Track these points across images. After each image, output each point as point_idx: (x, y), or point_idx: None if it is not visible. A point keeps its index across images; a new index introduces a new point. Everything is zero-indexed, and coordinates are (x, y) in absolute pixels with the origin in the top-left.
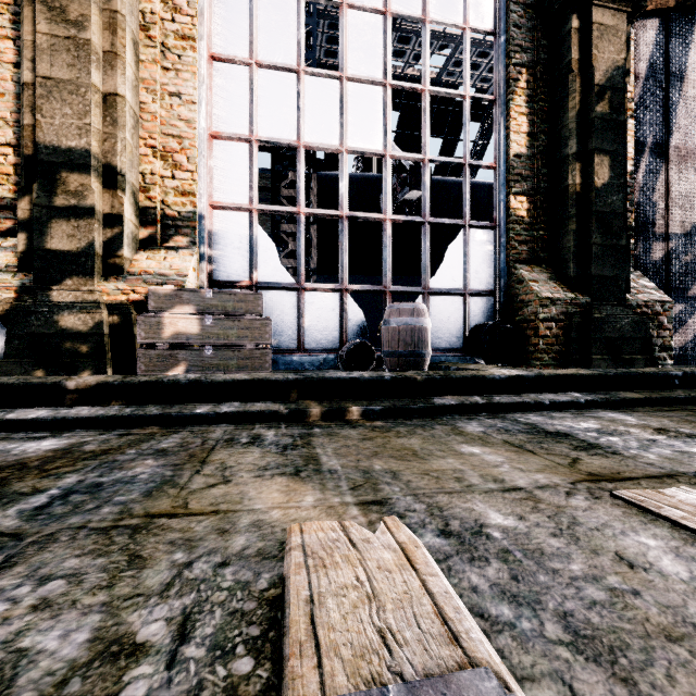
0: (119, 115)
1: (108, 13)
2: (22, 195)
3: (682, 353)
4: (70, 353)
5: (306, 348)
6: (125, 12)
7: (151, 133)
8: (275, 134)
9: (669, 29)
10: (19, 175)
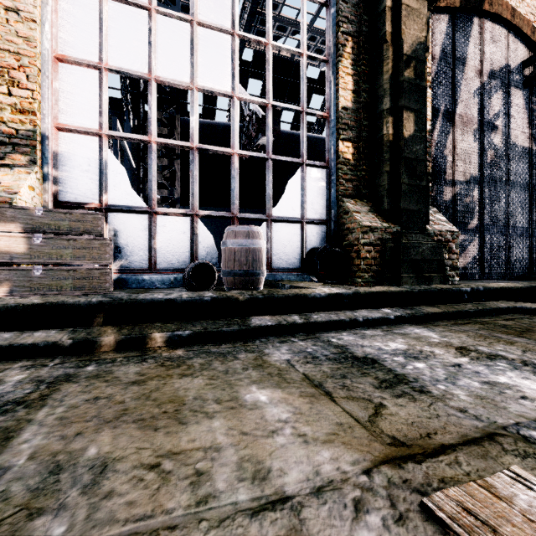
0: None
1: None
2: None
3: (464, 272)
4: None
5: (157, 268)
6: None
7: None
8: (126, 65)
9: (455, 24)
10: None
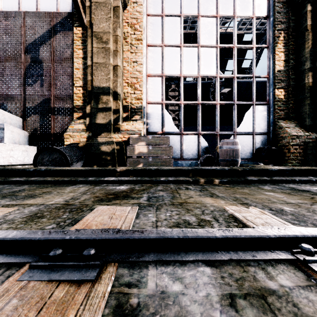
0: (118, 73)
1: (114, 36)
2: (87, 104)
3: None
4: (104, 160)
5: (183, 158)
6: (120, 35)
7: (127, 77)
8: (171, 72)
9: None
10: (83, 97)
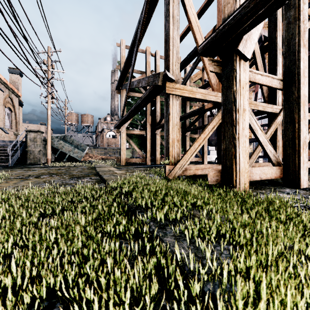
0: None
1: None
2: None
3: None
4: None
5: None
6: None
7: None
8: (265, 122)
9: None
10: None
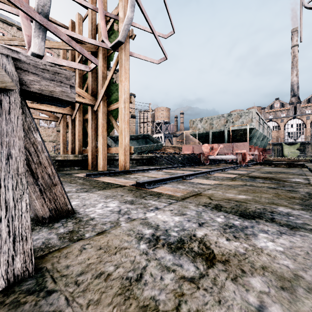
0: None
1: None
2: None
3: None
4: None
5: None
6: None
7: None
8: None
9: None
10: None
